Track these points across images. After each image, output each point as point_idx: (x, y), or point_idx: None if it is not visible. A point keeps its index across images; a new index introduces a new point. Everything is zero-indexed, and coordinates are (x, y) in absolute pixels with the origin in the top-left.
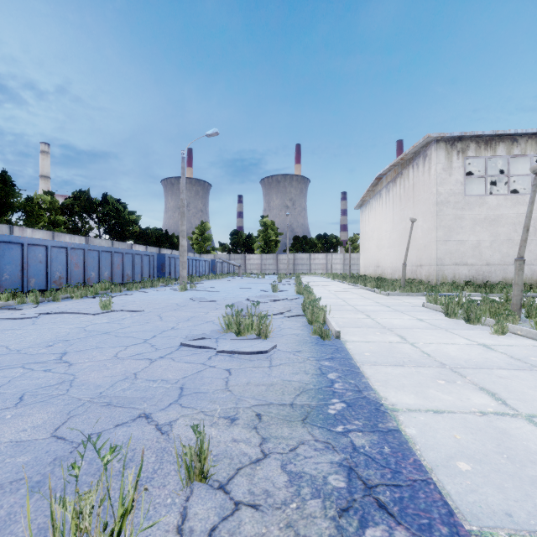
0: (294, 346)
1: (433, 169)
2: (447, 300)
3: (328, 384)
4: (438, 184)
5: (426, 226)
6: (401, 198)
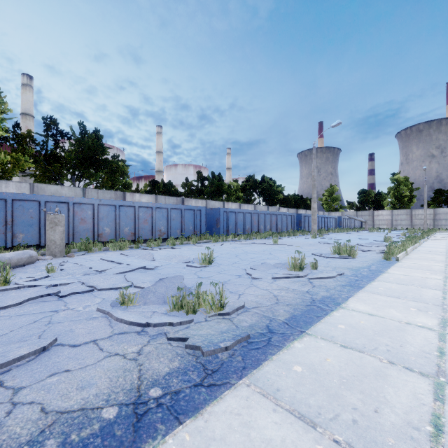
0: (366, 260)
1: None
2: None
3: (368, 267)
4: None
5: None
6: None
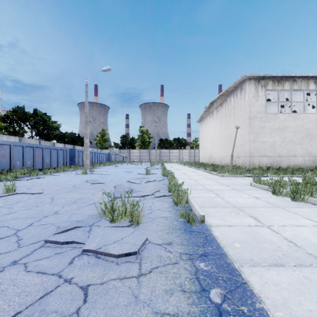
0: (164, 234)
1: (247, 97)
2: (274, 182)
3: None
4: (250, 106)
5: (242, 132)
6: (226, 115)
